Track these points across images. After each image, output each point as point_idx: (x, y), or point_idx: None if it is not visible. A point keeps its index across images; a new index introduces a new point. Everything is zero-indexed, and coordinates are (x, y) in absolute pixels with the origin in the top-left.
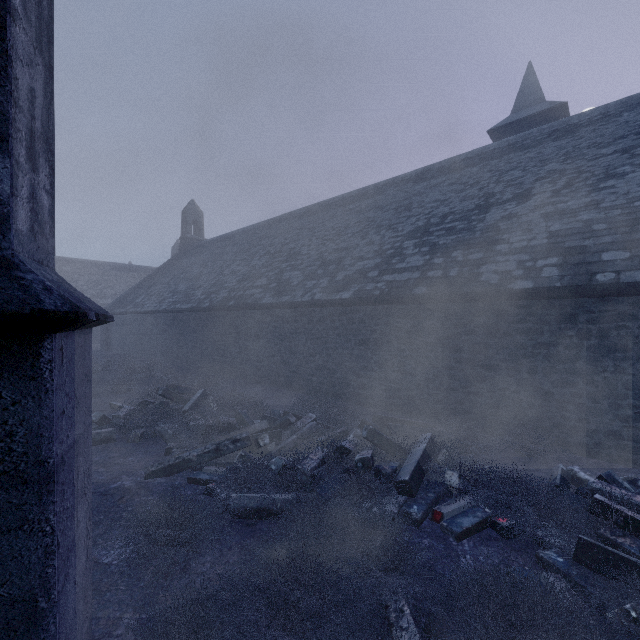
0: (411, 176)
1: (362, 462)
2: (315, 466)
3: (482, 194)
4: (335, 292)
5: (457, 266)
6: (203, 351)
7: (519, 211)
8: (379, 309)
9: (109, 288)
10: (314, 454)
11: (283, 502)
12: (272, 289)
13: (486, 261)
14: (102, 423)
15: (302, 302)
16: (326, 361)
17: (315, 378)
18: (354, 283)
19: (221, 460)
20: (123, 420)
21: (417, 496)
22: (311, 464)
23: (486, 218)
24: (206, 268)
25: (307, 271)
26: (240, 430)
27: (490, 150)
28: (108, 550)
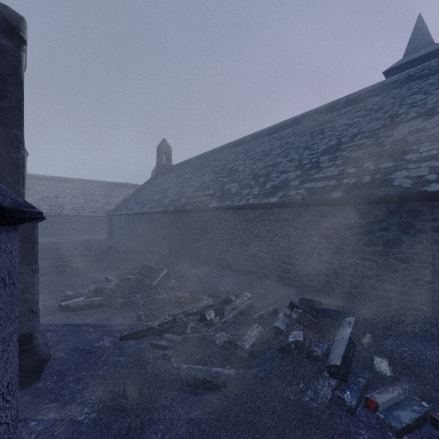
0: (322, 109)
1: (295, 344)
2: (252, 343)
3: (387, 116)
4: (264, 198)
5: (369, 174)
6: (169, 241)
7: (425, 126)
8: (300, 210)
9: (113, 199)
10: (251, 331)
11: (225, 376)
12: (217, 197)
13: (397, 168)
14: (96, 292)
15: (239, 206)
16: (257, 250)
17: (249, 263)
18: (279, 190)
19: (177, 329)
20: (110, 291)
21: (348, 380)
22: (249, 341)
23: (393, 134)
24: (172, 183)
25: (242, 183)
26: (192, 305)
27: (391, 82)
28: (82, 407)
